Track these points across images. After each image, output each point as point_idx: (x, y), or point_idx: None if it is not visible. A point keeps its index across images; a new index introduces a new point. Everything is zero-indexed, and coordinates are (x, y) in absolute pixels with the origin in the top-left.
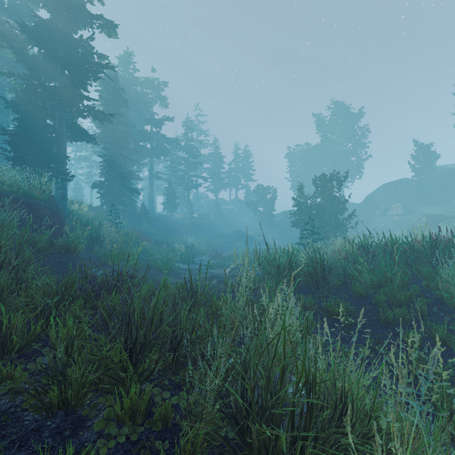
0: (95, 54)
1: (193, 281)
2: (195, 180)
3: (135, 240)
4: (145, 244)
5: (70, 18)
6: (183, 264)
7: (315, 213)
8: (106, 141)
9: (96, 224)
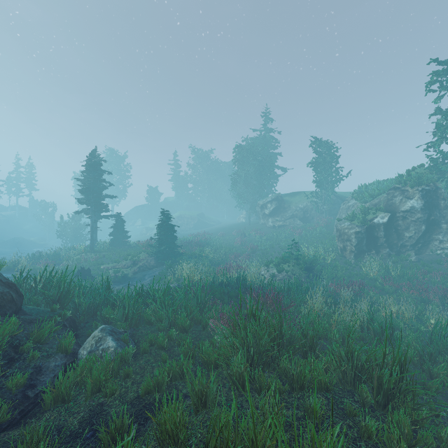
0: None
1: None
2: None
3: None
4: None
5: None
6: None
7: (70, 231)
8: None
9: None
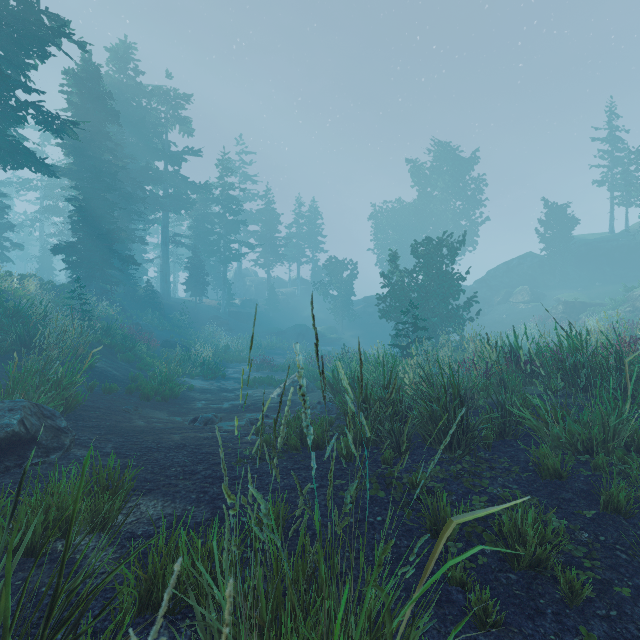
0: (44, 13)
1: (201, 421)
2: (235, 249)
3: (122, 341)
4: (137, 347)
5: None
6: (205, 381)
7: (415, 298)
8: (81, 178)
9: (37, 312)
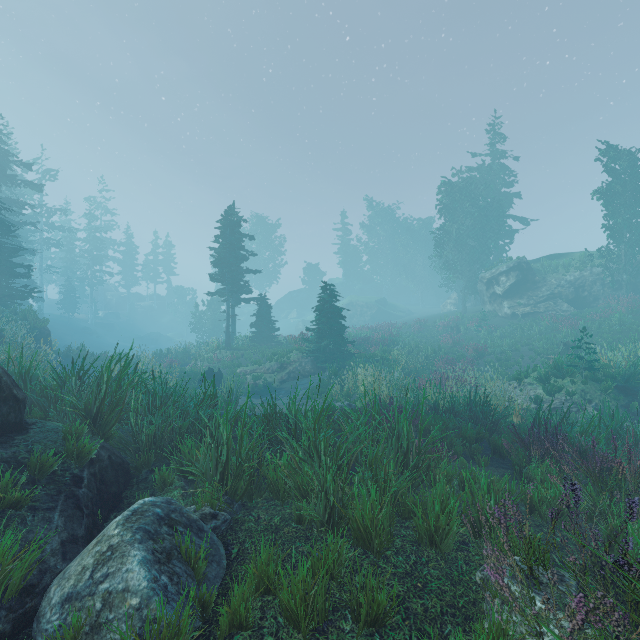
0: (21, 203)
1: None
2: (101, 277)
3: None
4: None
5: (4, 183)
6: None
7: (207, 323)
8: None
9: None
